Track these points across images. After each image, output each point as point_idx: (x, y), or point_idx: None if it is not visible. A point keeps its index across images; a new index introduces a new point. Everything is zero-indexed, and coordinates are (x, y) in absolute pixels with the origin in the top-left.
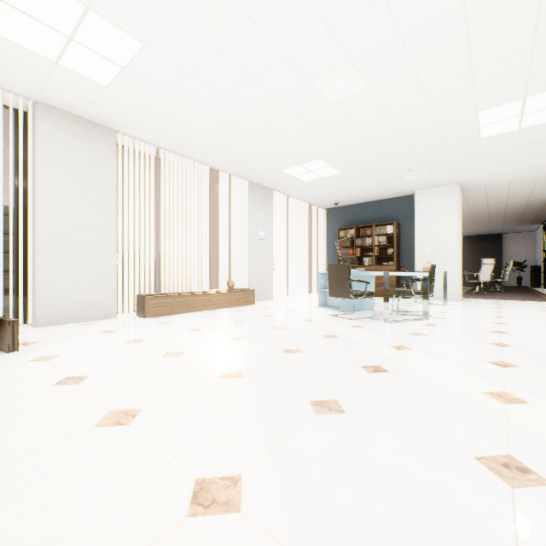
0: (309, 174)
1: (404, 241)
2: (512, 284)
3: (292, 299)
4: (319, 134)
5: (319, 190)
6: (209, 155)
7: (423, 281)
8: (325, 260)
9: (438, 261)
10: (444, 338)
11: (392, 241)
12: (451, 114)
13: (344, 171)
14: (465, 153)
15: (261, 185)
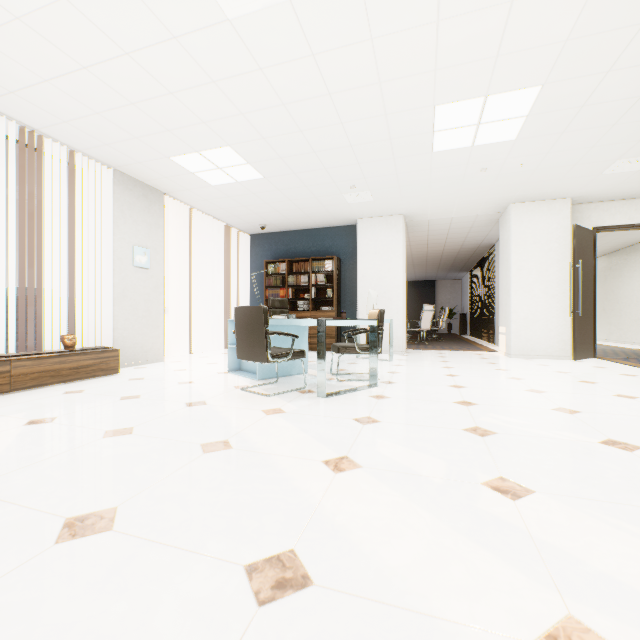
0: (217, 172)
1: (346, 281)
2: (443, 331)
3: (194, 360)
4: (220, 92)
5: (237, 203)
6: (7, 95)
7: (370, 333)
8: (250, 303)
9: (382, 306)
10: (404, 425)
11: (332, 280)
12: (405, 102)
13: (268, 176)
14: (415, 171)
15: (141, 181)
